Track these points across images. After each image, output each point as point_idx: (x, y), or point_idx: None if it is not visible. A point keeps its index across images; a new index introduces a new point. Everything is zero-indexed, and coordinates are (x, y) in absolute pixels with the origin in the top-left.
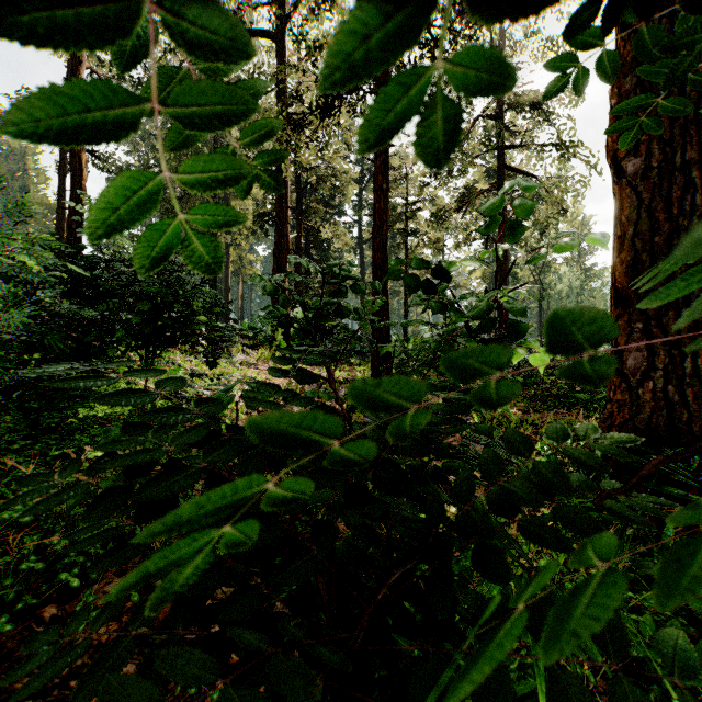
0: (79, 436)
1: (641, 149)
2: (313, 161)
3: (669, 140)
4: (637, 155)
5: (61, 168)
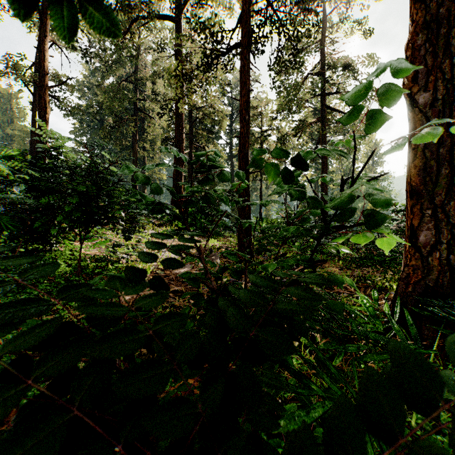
0: (30, 289)
1: (429, 86)
2: (200, 103)
3: (450, 79)
4: (426, 90)
5: (34, 107)
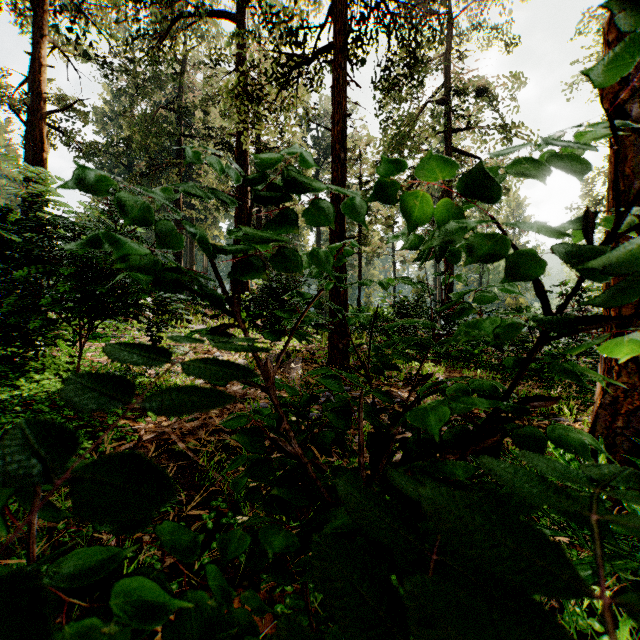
0: None
1: None
2: (272, 142)
3: None
4: None
5: (28, 143)
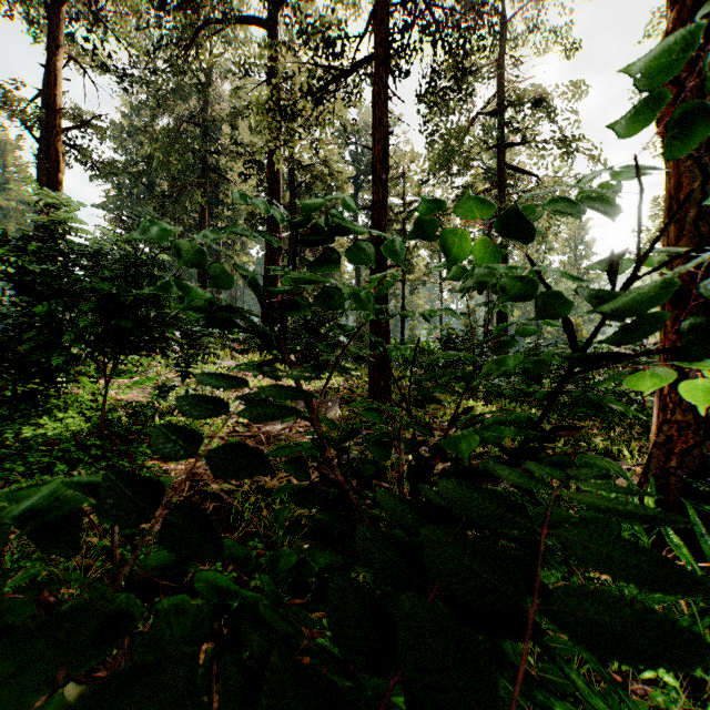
0: (11, 464)
1: None
2: (307, 159)
3: None
4: None
5: (41, 162)
